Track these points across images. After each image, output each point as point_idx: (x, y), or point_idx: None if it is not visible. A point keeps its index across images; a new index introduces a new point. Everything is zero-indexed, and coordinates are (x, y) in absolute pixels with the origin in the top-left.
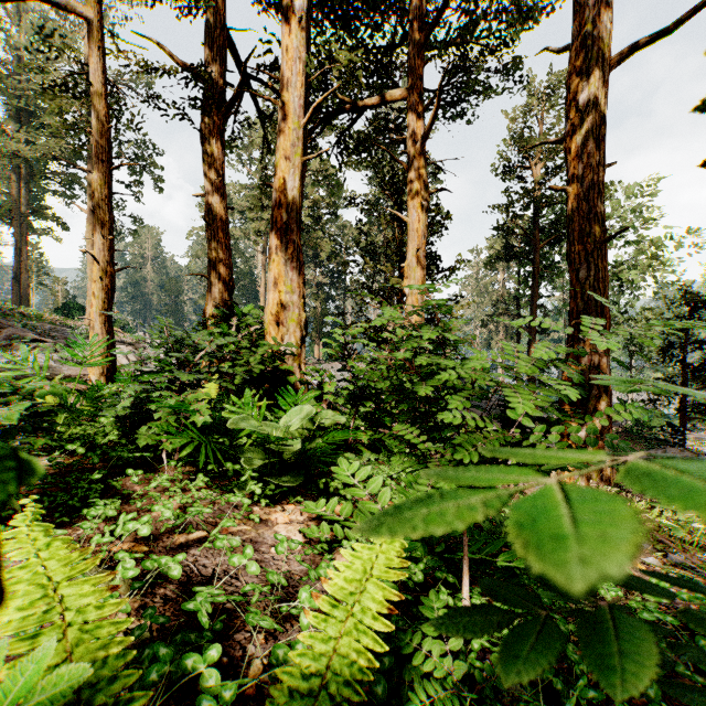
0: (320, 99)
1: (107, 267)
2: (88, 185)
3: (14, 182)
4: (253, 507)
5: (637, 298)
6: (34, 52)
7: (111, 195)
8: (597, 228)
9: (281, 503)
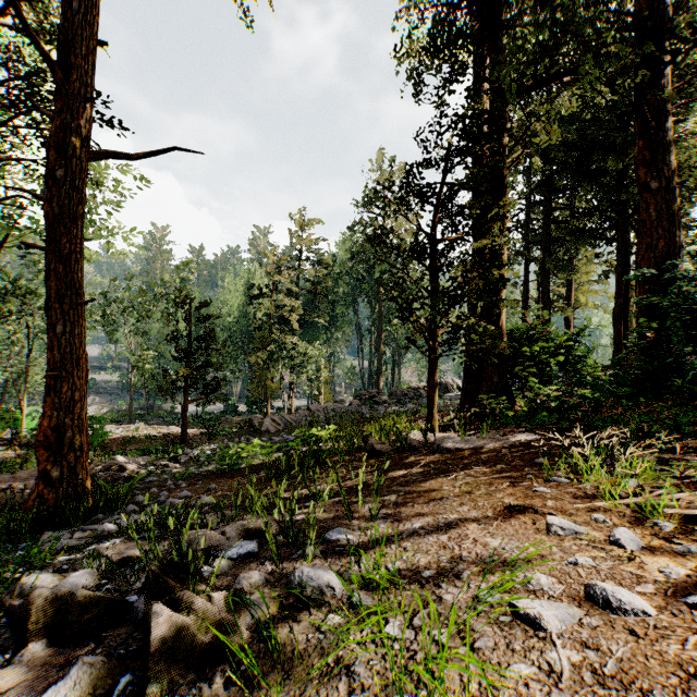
0: None
1: None
2: None
3: None
4: None
5: None
6: None
7: None
8: None
9: None
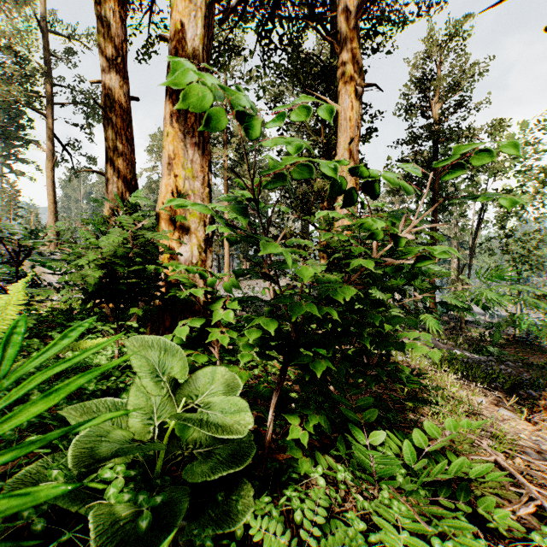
0: None
1: None
2: (48, 128)
3: None
4: None
5: (526, 222)
6: (0, 12)
7: None
8: None
9: None
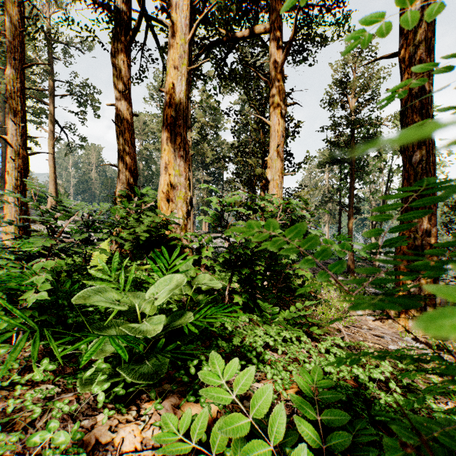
0: (202, 17)
1: (20, 150)
2: (49, 114)
3: (1, 113)
4: (97, 415)
5: None
6: None
7: (24, 89)
8: None
9: (140, 400)
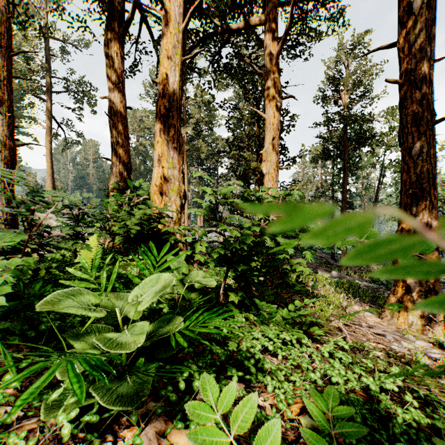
0: (196, 5)
1: (6, 140)
2: (47, 110)
3: None
4: None
5: None
6: None
7: (11, 78)
8: (429, 112)
9: (119, 424)
